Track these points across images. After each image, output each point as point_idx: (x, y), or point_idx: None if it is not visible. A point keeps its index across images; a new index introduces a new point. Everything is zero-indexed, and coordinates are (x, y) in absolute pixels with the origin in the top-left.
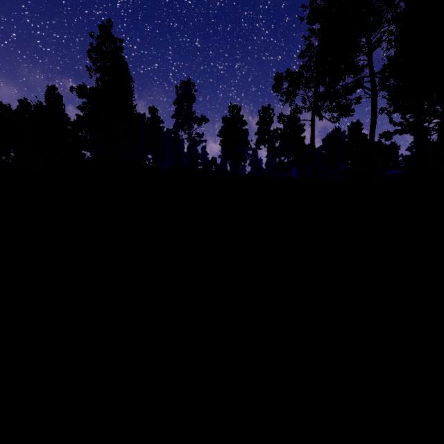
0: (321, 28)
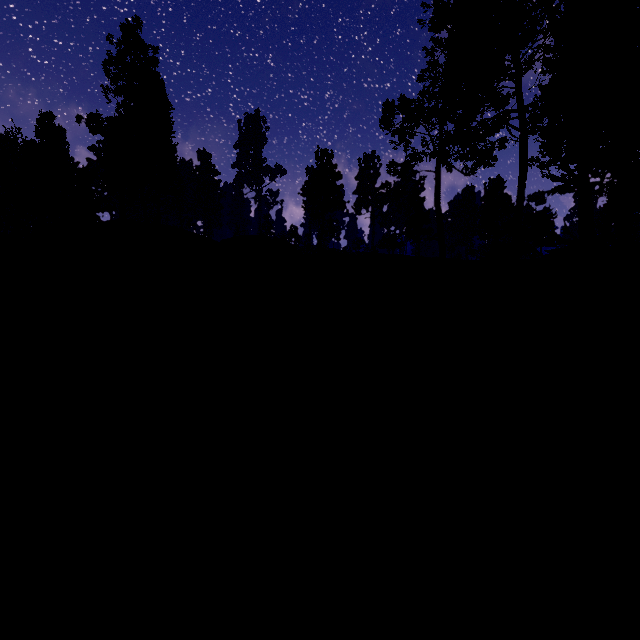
0: (450, 37)
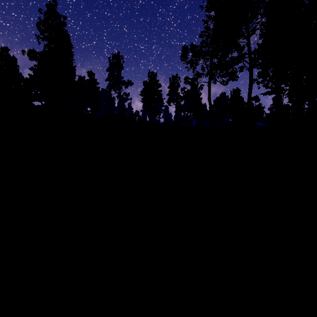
0: (216, 15)
